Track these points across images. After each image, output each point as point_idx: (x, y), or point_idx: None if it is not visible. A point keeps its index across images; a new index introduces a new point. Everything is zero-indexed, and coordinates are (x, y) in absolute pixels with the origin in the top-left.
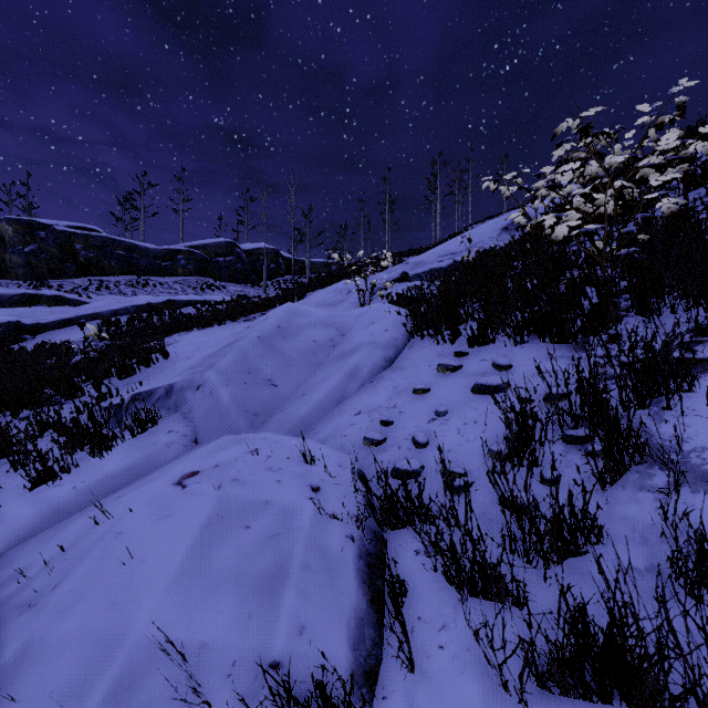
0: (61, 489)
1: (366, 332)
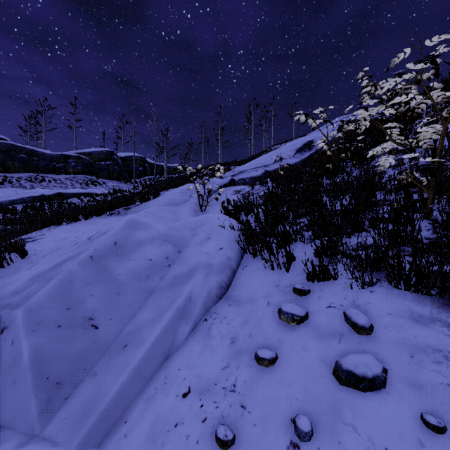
0: None
1: (202, 250)
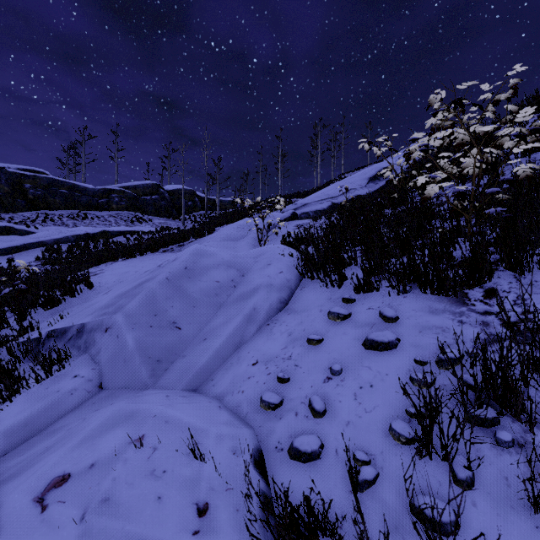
0: None
1: (263, 273)
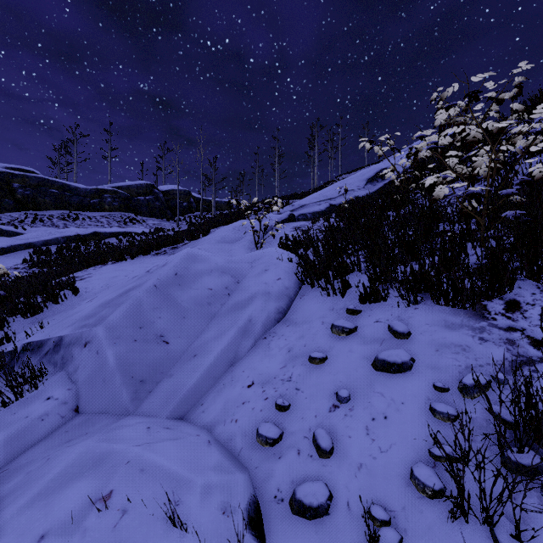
0: None
1: (260, 280)
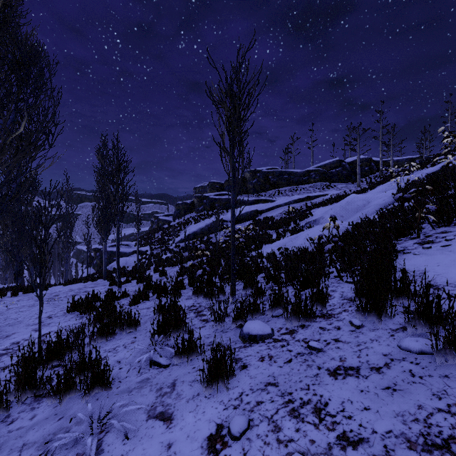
0: (298, 235)
1: (376, 201)
